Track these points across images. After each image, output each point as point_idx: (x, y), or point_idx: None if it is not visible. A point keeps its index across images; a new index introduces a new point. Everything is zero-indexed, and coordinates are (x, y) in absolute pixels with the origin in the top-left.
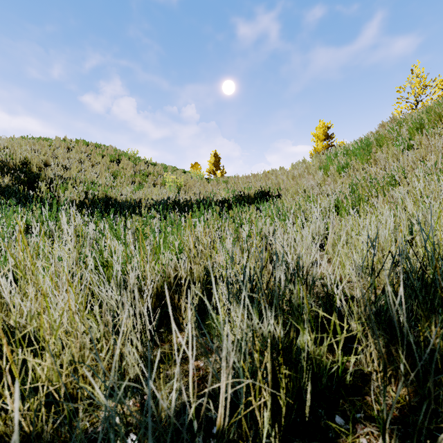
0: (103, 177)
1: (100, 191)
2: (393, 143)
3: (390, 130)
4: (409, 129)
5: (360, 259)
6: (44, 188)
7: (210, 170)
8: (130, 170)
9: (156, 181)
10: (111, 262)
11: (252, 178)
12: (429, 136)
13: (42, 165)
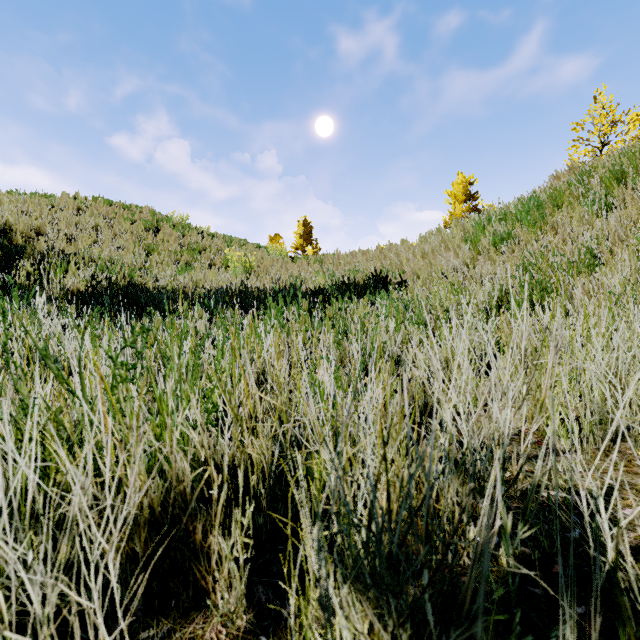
0: (130, 253)
1: (121, 275)
2: (579, 202)
3: (573, 182)
4: (605, 180)
5: (587, 409)
6: (29, 270)
7: (297, 245)
8: (174, 243)
9: (213, 259)
10: (50, 435)
11: (360, 256)
12: (637, 190)
13: (33, 233)
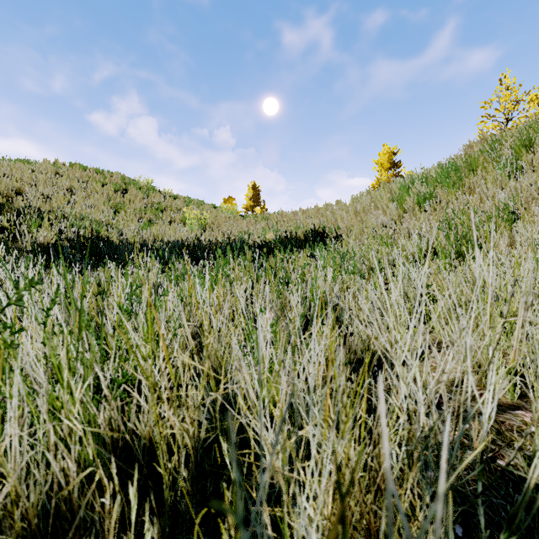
0: (100, 211)
1: (89, 229)
2: (492, 166)
3: (486, 149)
4: (515, 147)
5: (537, 364)
6: (6, 225)
7: (247, 206)
8: (139, 203)
9: (173, 217)
10: None
11: (300, 214)
12: None
13: (13, 193)
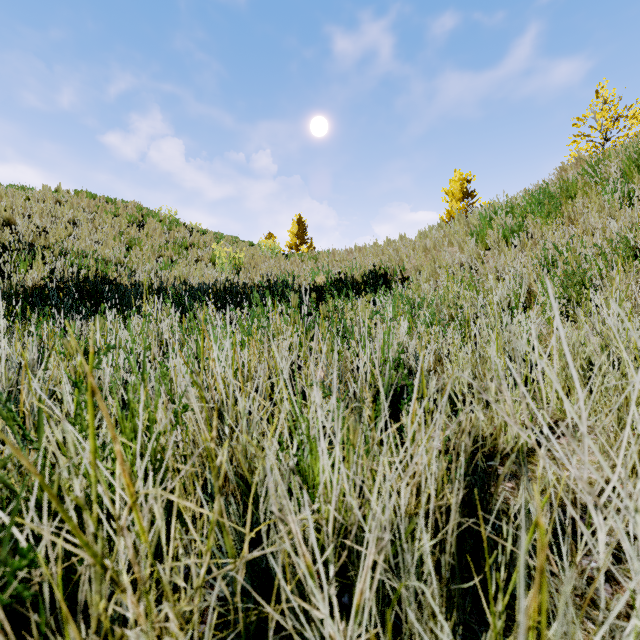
0: (109, 248)
1: (92, 269)
2: (596, 192)
3: (588, 171)
4: (624, 168)
5: None
6: None
7: (291, 244)
8: (158, 238)
9: (200, 255)
10: None
11: (356, 253)
12: None
13: None
